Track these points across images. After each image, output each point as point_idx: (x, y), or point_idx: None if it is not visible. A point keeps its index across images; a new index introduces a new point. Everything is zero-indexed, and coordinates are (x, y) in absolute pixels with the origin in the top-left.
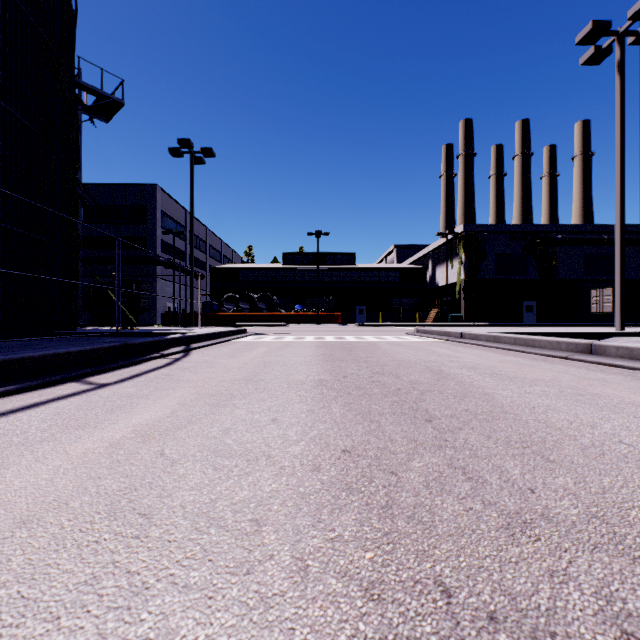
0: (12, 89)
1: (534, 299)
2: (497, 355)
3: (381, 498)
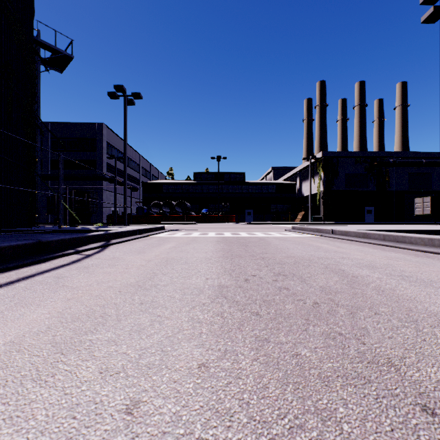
0: None
1: (373, 205)
2: (377, 251)
3: None
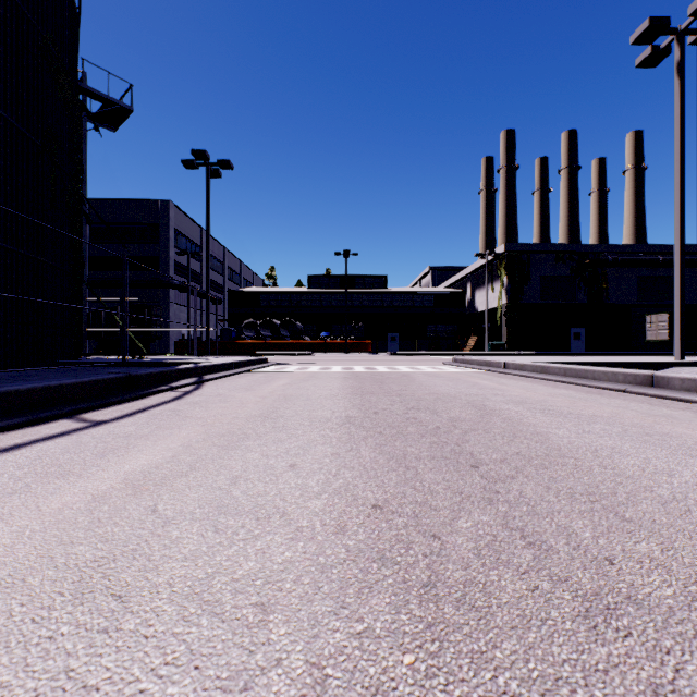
0: (6, 92)
1: (583, 326)
2: (546, 388)
3: (422, 572)
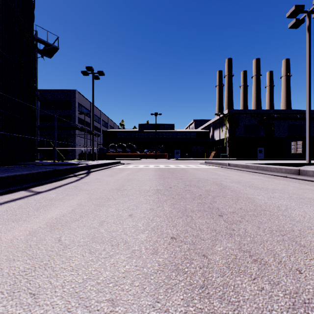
0: (0, 39)
1: (263, 146)
2: (249, 175)
3: (199, 278)
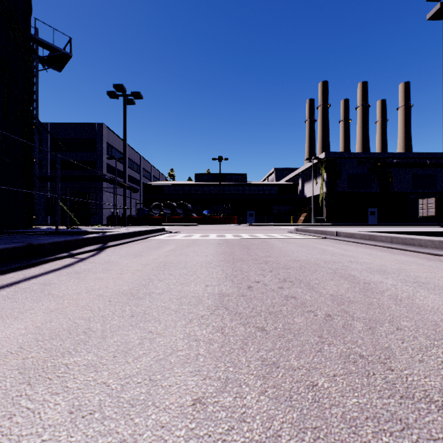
0: None
1: (376, 206)
2: (386, 254)
3: None
